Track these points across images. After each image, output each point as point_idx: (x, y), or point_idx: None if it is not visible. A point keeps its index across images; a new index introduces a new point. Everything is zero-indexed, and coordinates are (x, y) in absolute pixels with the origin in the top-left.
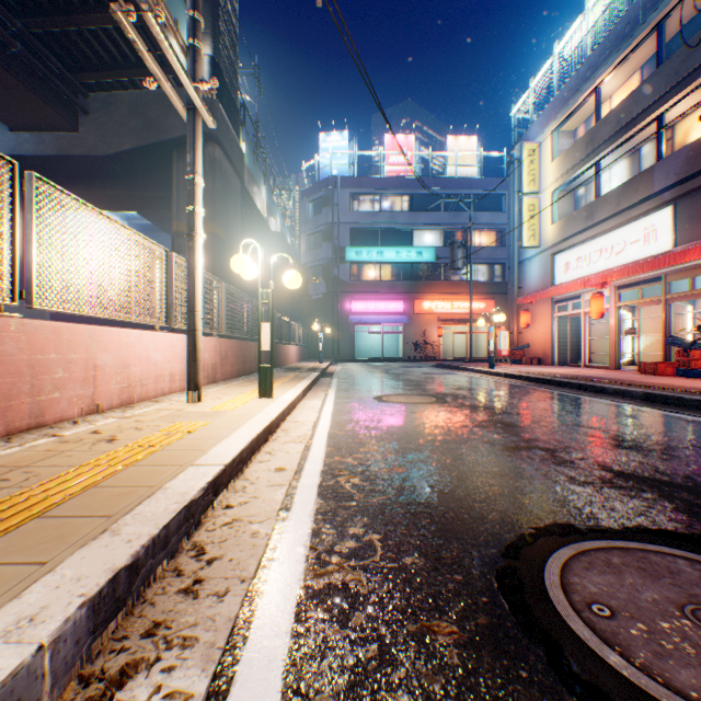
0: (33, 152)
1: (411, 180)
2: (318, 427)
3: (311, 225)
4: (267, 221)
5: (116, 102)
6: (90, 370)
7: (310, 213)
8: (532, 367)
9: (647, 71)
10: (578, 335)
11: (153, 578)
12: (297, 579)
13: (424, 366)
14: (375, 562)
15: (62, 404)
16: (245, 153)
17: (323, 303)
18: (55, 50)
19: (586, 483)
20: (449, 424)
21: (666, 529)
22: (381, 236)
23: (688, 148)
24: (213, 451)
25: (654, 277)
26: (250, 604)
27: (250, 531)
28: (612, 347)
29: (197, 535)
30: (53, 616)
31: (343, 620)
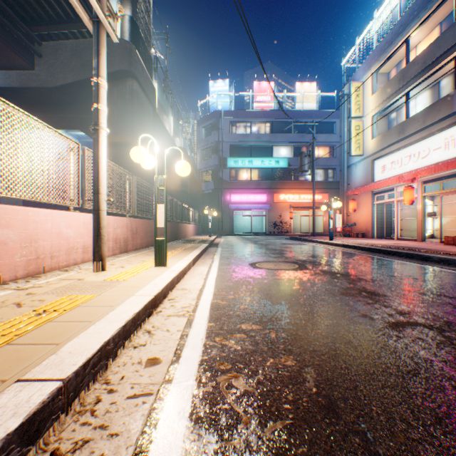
0: (2, 85)
1: (271, 112)
2: (202, 296)
3: (204, 143)
4: (174, 139)
5: (62, 48)
6: None
7: (203, 135)
8: (359, 239)
9: (446, 25)
10: (391, 217)
11: None
12: None
13: (281, 238)
14: None
15: None
16: (157, 91)
17: (212, 196)
18: (15, 9)
19: None
20: (319, 292)
21: None
22: (251, 150)
23: None
24: (66, 347)
25: (453, 174)
26: None
27: None
28: (419, 225)
29: None
30: None
31: None
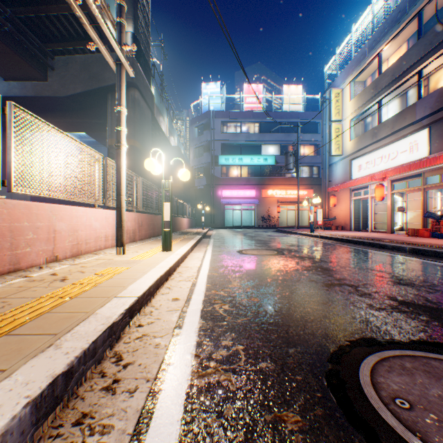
0: (19, 94)
1: (260, 113)
2: (201, 271)
3: (197, 141)
4: (169, 139)
5: (72, 62)
6: (51, 233)
7: (196, 134)
8: (338, 232)
9: (412, 42)
10: (367, 211)
11: (84, 379)
12: (186, 379)
13: (268, 231)
14: (240, 366)
15: (32, 256)
16: (155, 96)
17: (204, 191)
18: (32, 29)
19: (381, 309)
20: (286, 268)
21: (439, 342)
22: (241, 148)
23: (438, 91)
24: (130, 287)
25: (416, 174)
26: (152, 398)
27: (154, 343)
28: (389, 219)
29: (117, 346)
30: (3, 414)
31: (218, 411)
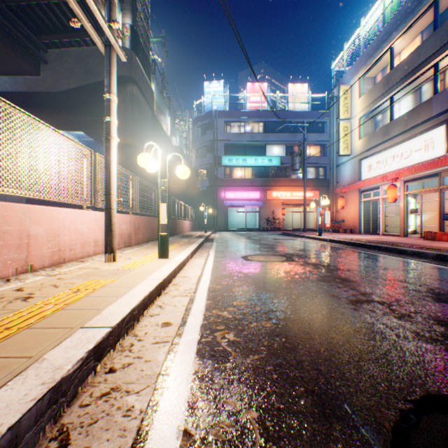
0: (10, 90)
1: (264, 112)
2: (200, 282)
3: (199, 142)
4: (170, 139)
5: (66, 55)
6: (23, 239)
7: (198, 134)
8: (347, 235)
9: (426, 34)
10: (377, 214)
11: None
12: None
13: (273, 234)
14: None
15: None
16: (155, 93)
17: (207, 193)
18: (23, 19)
19: (433, 340)
20: (300, 279)
21: None
22: (245, 149)
23: None
24: (106, 311)
25: (432, 174)
26: None
27: (124, 407)
28: (402, 222)
29: (68, 413)
30: None
31: None
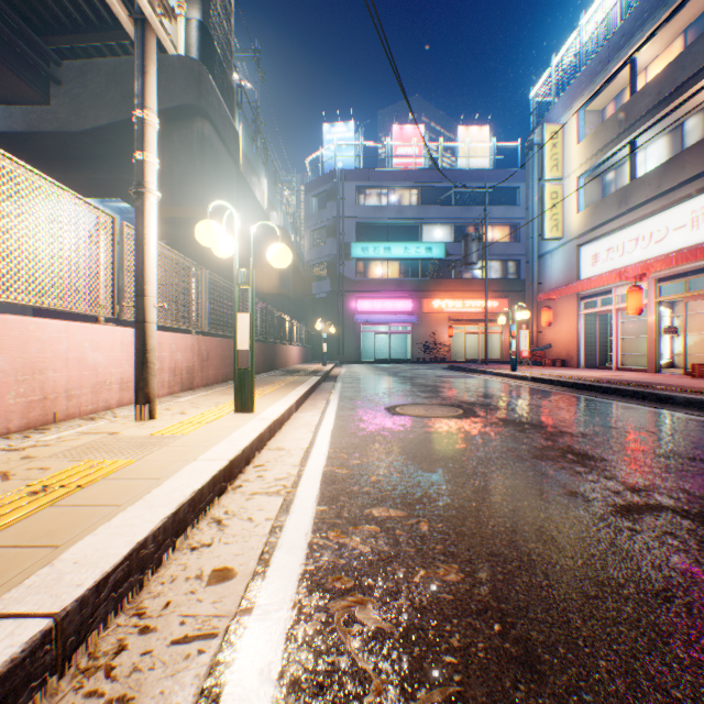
0: None
1: (420, 172)
2: (309, 460)
3: (315, 220)
4: (268, 215)
5: (92, 71)
6: None
7: (314, 207)
8: (558, 370)
9: (693, 34)
10: (607, 335)
11: None
12: None
13: (435, 368)
14: None
15: None
16: (243, 139)
17: (328, 302)
18: (19, 9)
19: None
20: (498, 454)
21: None
22: (389, 231)
23: None
24: (71, 553)
25: None
26: None
27: None
28: (652, 348)
29: None
30: None
31: None
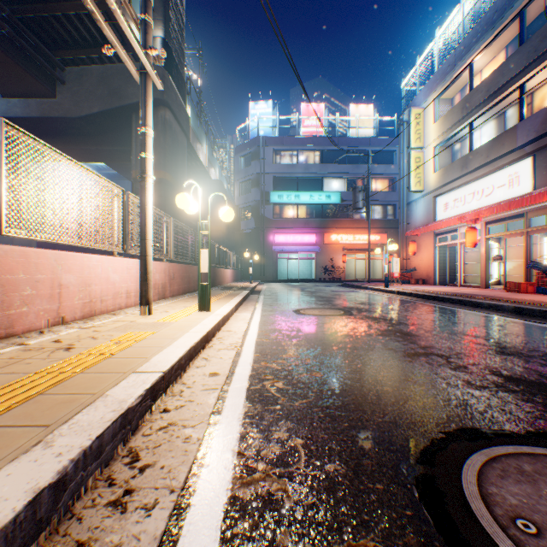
0: (20, 114)
1: (321, 139)
2: (247, 336)
3: (243, 174)
4: (208, 171)
5: (87, 74)
6: (55, 288)
7: (242, 165)
8: (419, 286)
9: (511, 50)
10: (455, 261)
11: (84, 490)
12: (224, 489)
13: (332, 285)
14: (299, 469)
15: (30, 317)
16: (191, 117)
17: (252, 236)
18: (37, 32)
19: (482, 387)
20: (357, 333)
21: None
22: (298, 183)
23: (545, 110)
24: (154, 359)
25: (517, 214)
26: (177, 518)
27: (183, 436)
28: (483, 270)
29: (134, 440)
30: None
31: (269, 539)
